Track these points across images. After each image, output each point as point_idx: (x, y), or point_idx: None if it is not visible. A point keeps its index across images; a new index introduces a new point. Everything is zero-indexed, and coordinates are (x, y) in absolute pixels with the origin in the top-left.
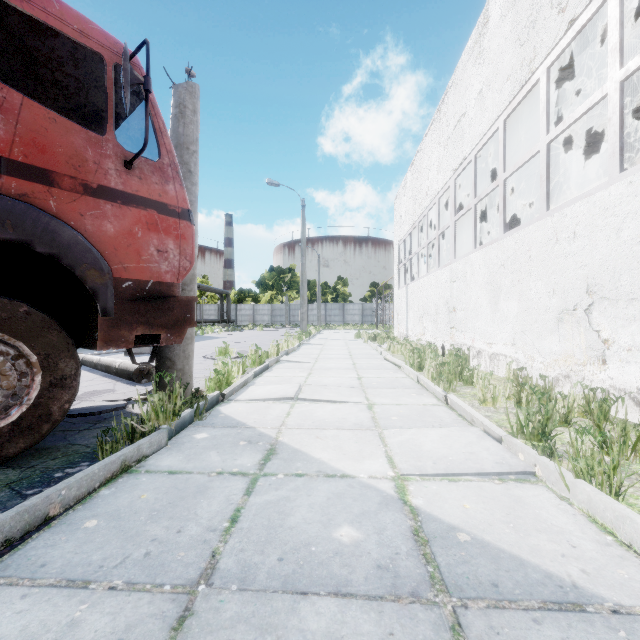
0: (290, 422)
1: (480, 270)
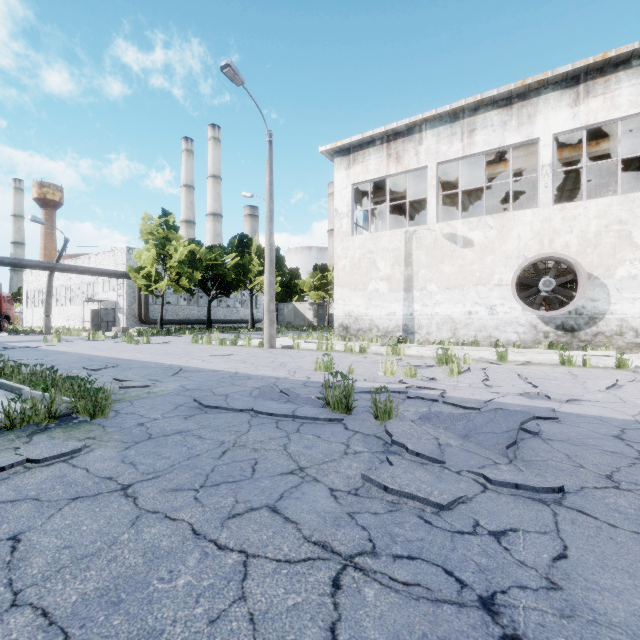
0: None
1: (57, 311)
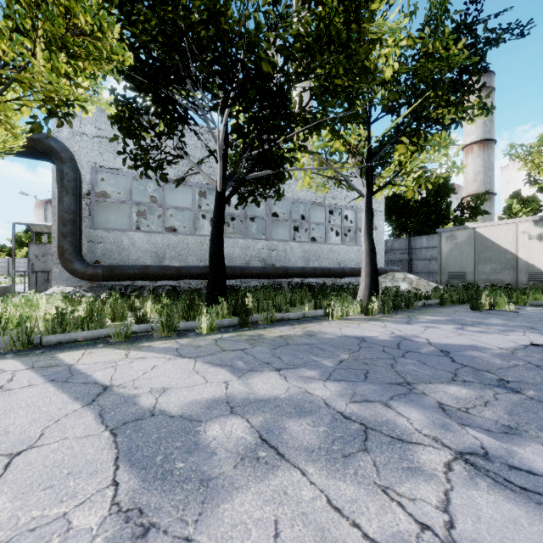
0: (18, 287)
1: None
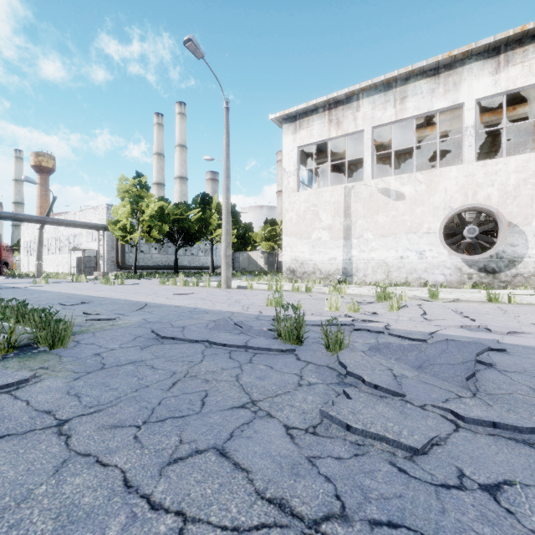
0: None
1: (49, 259)
